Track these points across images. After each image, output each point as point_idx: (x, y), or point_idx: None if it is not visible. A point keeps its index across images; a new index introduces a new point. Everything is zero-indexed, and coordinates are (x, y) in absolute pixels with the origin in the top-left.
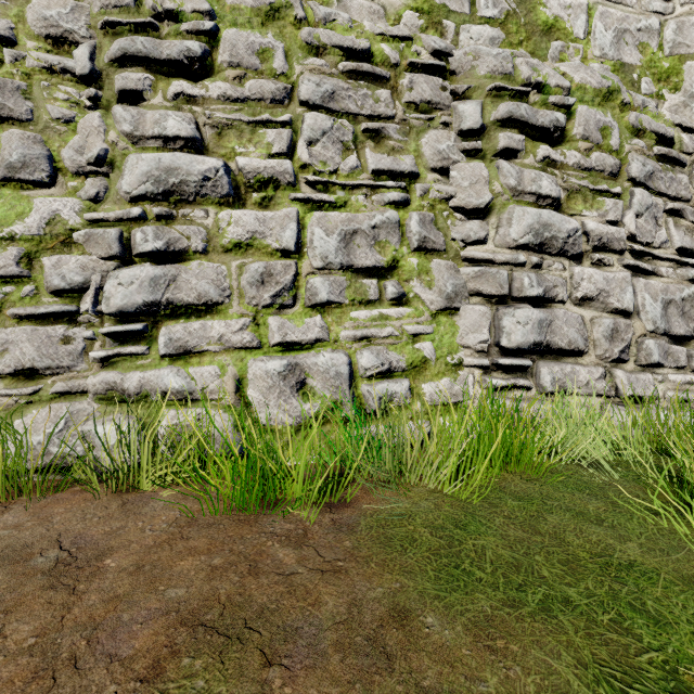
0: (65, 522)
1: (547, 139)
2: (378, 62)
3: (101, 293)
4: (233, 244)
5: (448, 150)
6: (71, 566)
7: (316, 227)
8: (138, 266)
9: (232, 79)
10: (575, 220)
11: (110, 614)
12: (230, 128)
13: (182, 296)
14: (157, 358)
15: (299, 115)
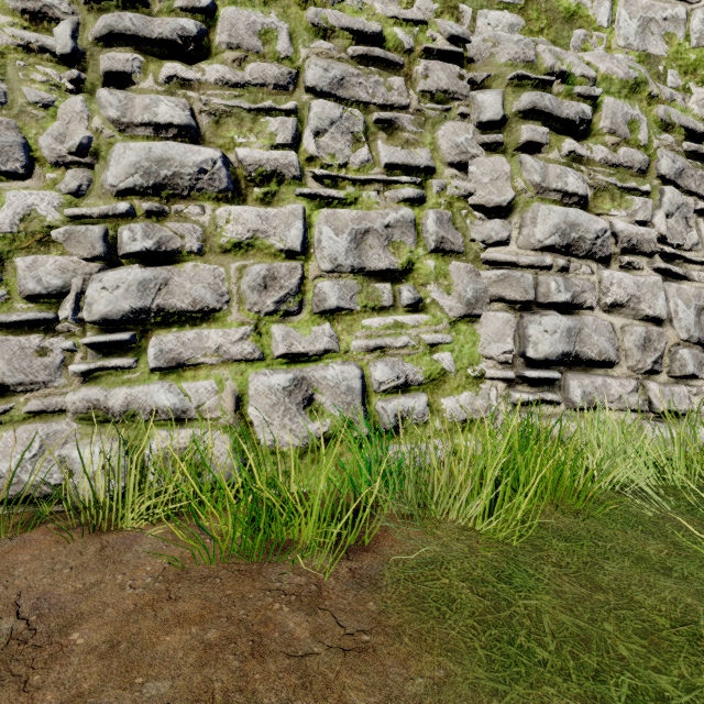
0: (29, 575)
1: (571, 132)
2: (391, 47)
3: (83, 298)
4: (232, 244)
5: (466, 143)
6: (26, 644)
7: (324, 225)
8: (125, 268)
9: (231, 62)
10: (603, 220)
11: None
12: (229, 116)
13: (175, 302)
14: (146, 372)
15: (305, 103)
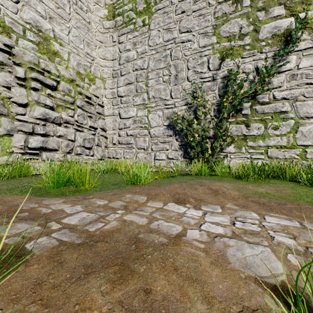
0: None
1: (51, 88)
2: None
3: None
4: None
5: (10, 81)
6: None
7: None
8: None
9: None
10: (58, 114)
11: None
12: None
13: None
14: None
15: None
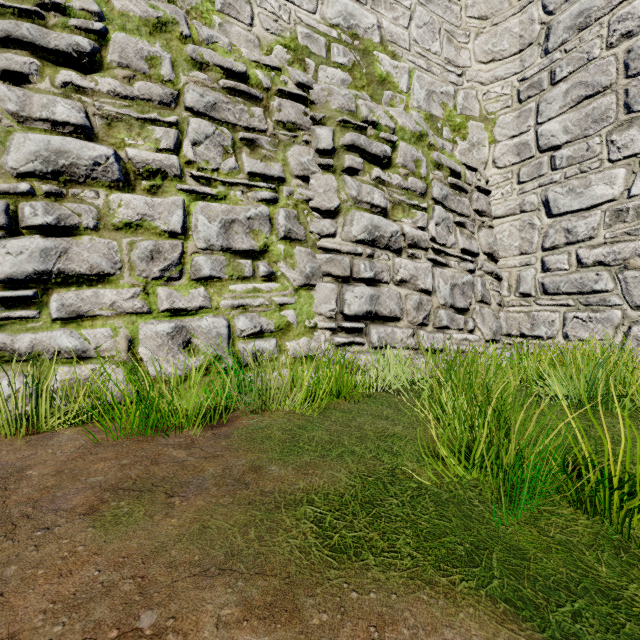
0: None
1: (379, 163)
2: (254, 84)
3: None
4: (124, 223)
5: (308, 162)
6: None
7: (200, 214)
8: (27, 237)
9: (122, 78)
10: (396, 225)
11: (45, 494)
12: (120, 121)
13: (74, 267)
14: (49, 321)
15: (185, 118)
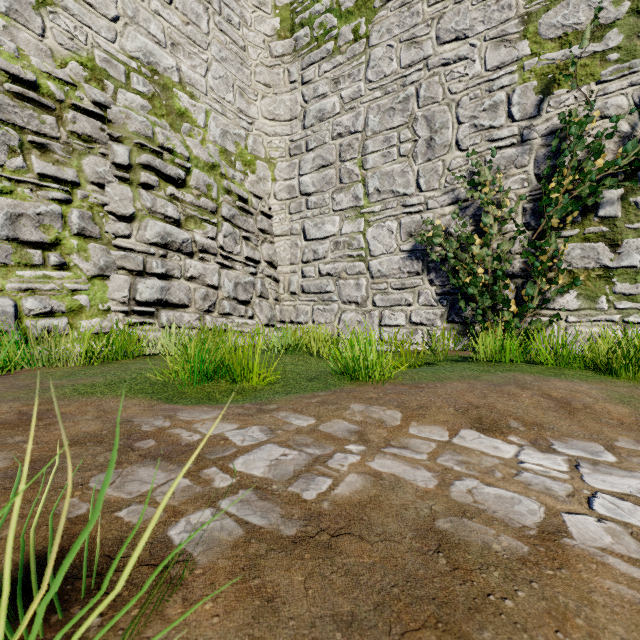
0: None
1: (175, 183)
2: (45, 93)
3: None
4: None
5: (105, 173)
6: None
7: None
8: None
9: None
10: (188, 234)
11: None
12: None
13: None
14: None
15: None
